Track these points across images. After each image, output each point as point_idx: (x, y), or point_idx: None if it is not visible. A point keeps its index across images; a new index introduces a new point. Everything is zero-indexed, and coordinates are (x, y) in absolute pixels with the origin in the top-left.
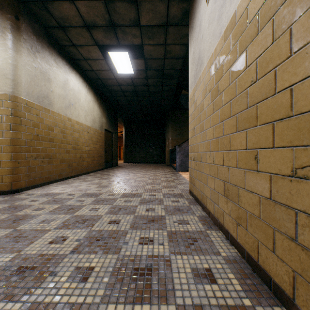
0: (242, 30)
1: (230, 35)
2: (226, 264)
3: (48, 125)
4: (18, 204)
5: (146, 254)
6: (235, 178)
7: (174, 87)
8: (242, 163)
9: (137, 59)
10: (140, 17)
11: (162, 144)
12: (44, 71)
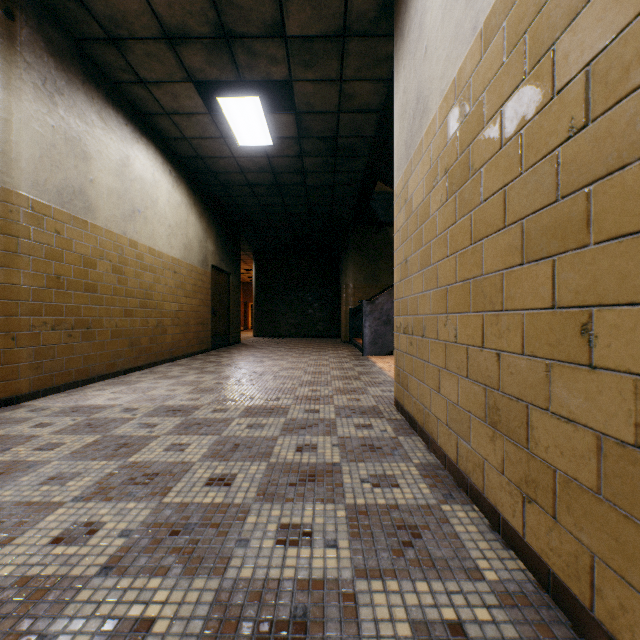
0: (541, 1)
1: (504, 24)
2: (502, 607)
3: (84, 255)
4: (3, 433)
5: (293, 576)
6: (518, 379)
7: (359, 176)
8: (539, 345)
9: (280, 114)
10: (285, 17)
11: (333, 298)
12: (74, 137)
